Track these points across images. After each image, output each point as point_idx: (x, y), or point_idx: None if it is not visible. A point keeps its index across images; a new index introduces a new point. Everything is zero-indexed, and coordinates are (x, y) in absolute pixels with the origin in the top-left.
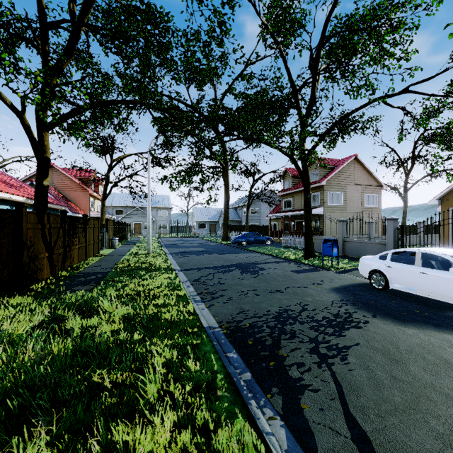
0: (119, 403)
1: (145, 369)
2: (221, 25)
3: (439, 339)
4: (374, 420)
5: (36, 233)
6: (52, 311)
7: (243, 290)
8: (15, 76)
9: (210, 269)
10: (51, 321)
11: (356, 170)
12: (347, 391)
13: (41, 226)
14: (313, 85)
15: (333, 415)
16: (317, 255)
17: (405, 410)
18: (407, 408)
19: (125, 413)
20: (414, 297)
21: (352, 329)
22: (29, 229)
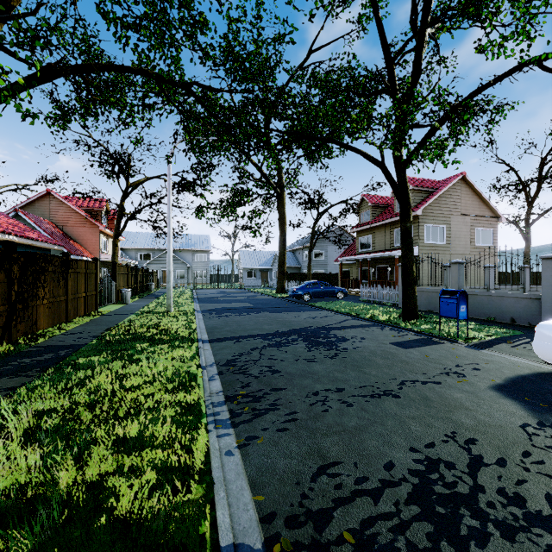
0: None
1: None
2: None
3: None
4: None
5: None
6: None
7: (316, 390)
8: None
9: (256, 339)
10: None
11: (463, 195)
12: None
13: None
14: (419, 48)
15: None
16: (422, 316)
17: None
18: None
19: None
20: None
21: None
22: None
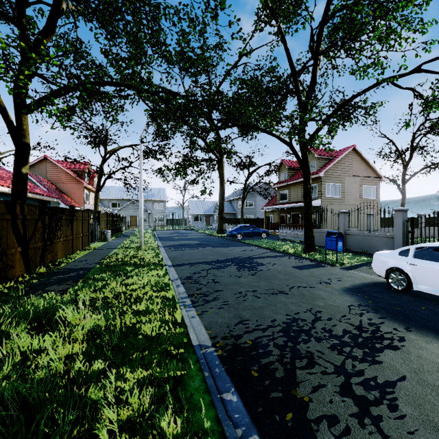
0: None
1: None
2: None
3: None
4: None
5: (4, 225)
6: None
7: (240, 291)
8: None
9: (204, 264)
10: None
11: (354, 162)
12: None
13: (11, 217)
14: (315, 67)
15: None
16: (318, 249)
17: None
18: None
19: None
20: None
21: (387, 351)
22: None
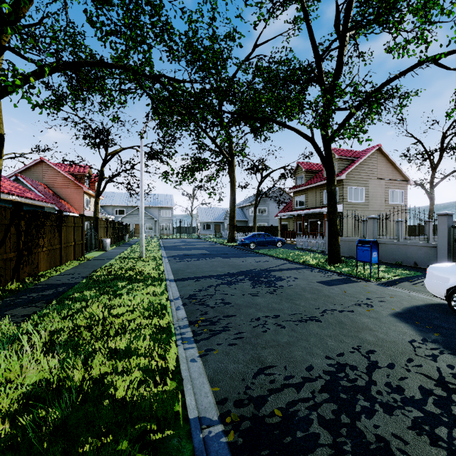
0: None
1: None
2: None
3: None
4: None
5: None
6: None
7: (258, 316)
8: None
9: (212, 278)
10: None
11: (379, 163)
12: None
13: None
14: (341, 48)
15: None
16: (344, 260)
17: None
18: None
19: None
20: None
21: None
22: None
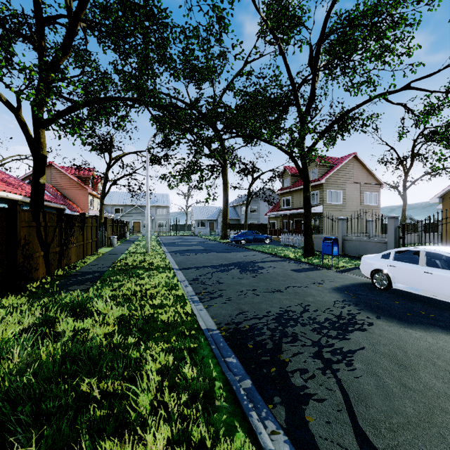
0: (110, 415)
1: (137, 379)
2: (220, 20)
3: (448, 342)
4: (386, 435)
5: (31, 231)
6: (44, 313)
7: (242, 290)
8: (8, 70)
9: (209, 268)
10: (42, 323)
11: (355, 169)
12: (355, 401)
13: (36, 224)
14: (313, 82)
15: (340, 429)
16: (317, 254)
17: (418, 424)
18: (421, 421)
19: (115, 428)
20: (418, 297)
21: (356, 331)
22: (23, 228)
